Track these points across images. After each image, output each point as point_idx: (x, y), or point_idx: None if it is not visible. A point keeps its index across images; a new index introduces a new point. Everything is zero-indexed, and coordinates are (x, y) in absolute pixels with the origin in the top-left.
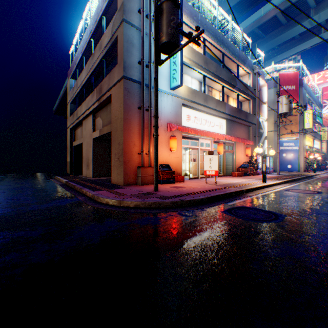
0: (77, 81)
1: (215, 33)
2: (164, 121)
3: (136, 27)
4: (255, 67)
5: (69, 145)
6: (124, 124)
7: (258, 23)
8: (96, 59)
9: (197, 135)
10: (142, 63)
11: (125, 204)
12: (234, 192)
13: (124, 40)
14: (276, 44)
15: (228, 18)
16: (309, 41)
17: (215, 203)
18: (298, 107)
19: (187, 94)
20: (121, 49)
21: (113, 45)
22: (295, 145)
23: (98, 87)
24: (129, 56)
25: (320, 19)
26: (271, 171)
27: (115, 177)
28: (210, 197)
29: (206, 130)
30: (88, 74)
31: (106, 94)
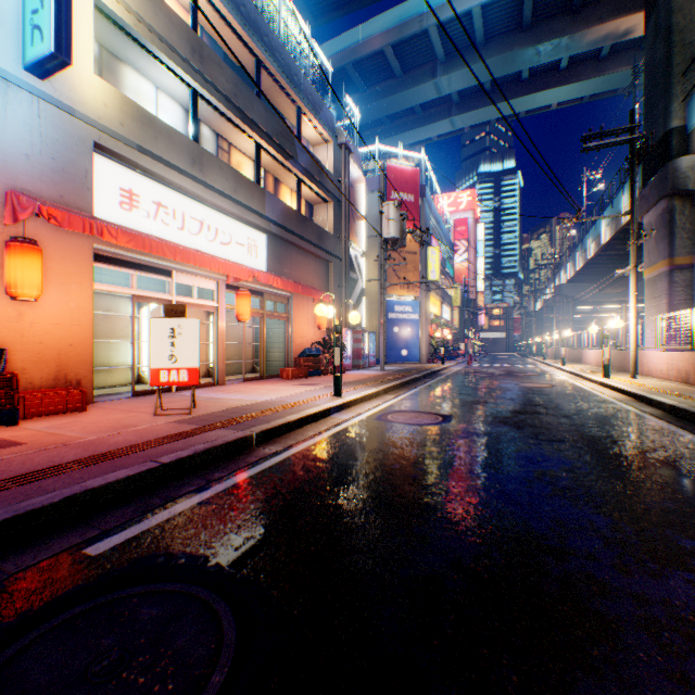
0: None
1: None
2: None
3: None
4: (341, 132)
5: None
6: None
7: (353, 56)
8: None
9: (163, 258)
10: None
11: None
12: (205, 453)
13: None
14: (386, 113)
15: None
16: (436, 125)
17: (4, 566)
18: (416, 231)
19: (119, 119)
20: None
21: None
22: (414, 312)
23: None
24: None
25: (451, 87)
26: (373, 363)
27: None
28: (0, 522)
29: (205, 251)
30: None
31: None
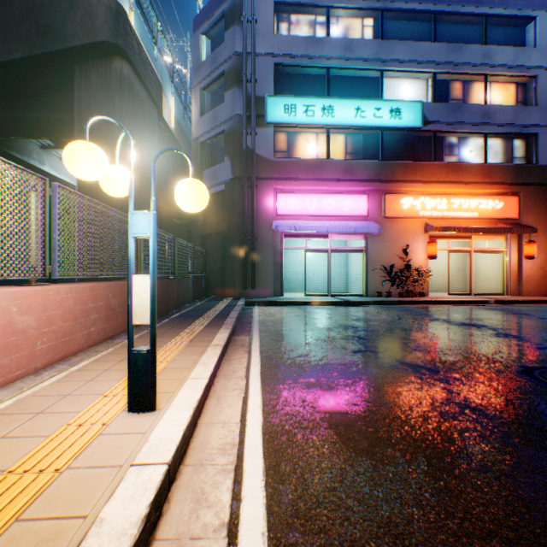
0: None
1: None
2: None
3: None
4: None
5: None
6: None
7: None
8: None
9: None
10: None
11: None
12: None
13: None
14: None
15: None
16: None
17: None
18: None
19: None
20: None
21: None
22: None
23: None
24: None
25: None
26: None
27: None
28: None
29: None
30: None
31: None
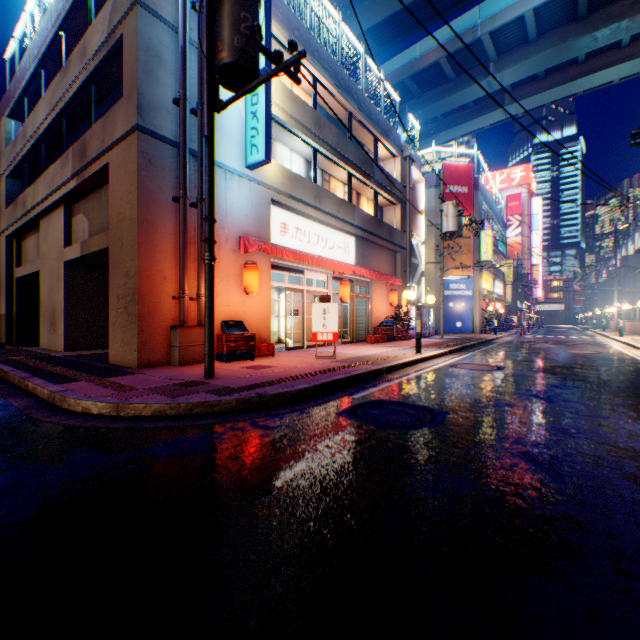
0: (26, 126)
1: (336, 71)
2: (234, 232)
3: (168, 24)
4: (406, 147)
5: (4, 276)
6: (139, 233)
7: (411, 70)
8: (72, 80)
9: (301, 263)
10: (182, 103)
11: (132, 410)
12: (367, 373)
13: (139, 45)
14: (440, 113)
15: (360, 49)
16: (488, 116)
17: (329, 397)
18: (471, 224)
19: (281, 181)
20: (133, 66)
21: (113, 54)
22: (468, 289)
23: (78, 145)
24: (152, 83)
25: (503, 82)
26: (431, 333)
27: (117, 350)
28: (320, 384)
29: (320, 255)
30: (54, 112)
31: (97, 161)
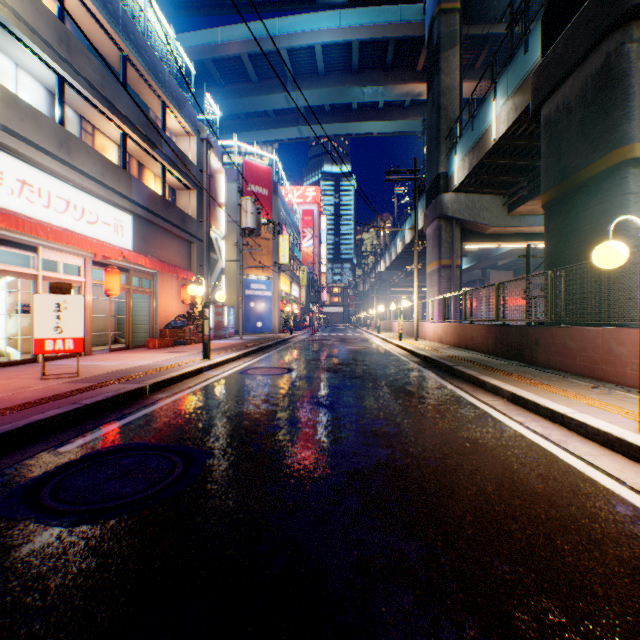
0: None
1: None
2: None
3: None
4: (204, 128)
5: None
6: None
7: (213, 53)
8: None
9: (30, 234)
10: None
11: None
12: (115, 398)
13: None
14: (244, 111)
15: None
16: (287, 130)
17: (5, 461)
18: (270, 224)
19: None
20: None
21: None
22: (269, 289)
23: None
24: None
25: (299, 102)
26: (232, 333)
27: None
28: None
29: (71, 229)
30: None
31: None
